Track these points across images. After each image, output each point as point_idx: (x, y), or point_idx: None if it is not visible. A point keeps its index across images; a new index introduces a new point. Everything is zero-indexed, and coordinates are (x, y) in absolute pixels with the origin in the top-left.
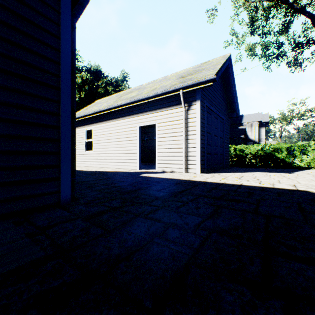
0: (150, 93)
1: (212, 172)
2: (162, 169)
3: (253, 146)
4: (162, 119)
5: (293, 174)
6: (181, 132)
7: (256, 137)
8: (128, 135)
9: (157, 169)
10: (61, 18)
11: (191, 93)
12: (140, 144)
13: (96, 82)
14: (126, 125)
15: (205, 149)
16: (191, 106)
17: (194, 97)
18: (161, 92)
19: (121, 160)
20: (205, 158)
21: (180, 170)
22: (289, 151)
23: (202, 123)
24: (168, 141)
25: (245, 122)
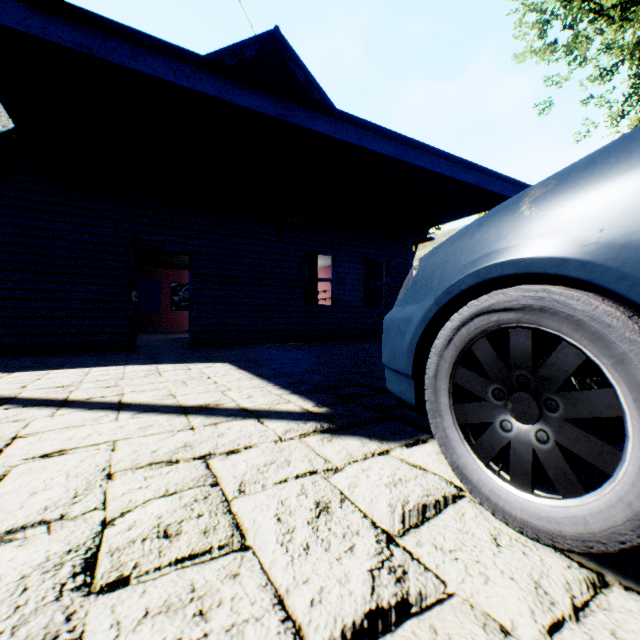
0: None
1: None
2: None
3: None
4: None
5: None
6: None
7: None
8: None
9: None
10: (410, 266)
11: None
12: None
13: None
14: None
15: None
16: None
17: None
18: None
19: None
20: None
21: None
22: None
23: None
24: None
25: None
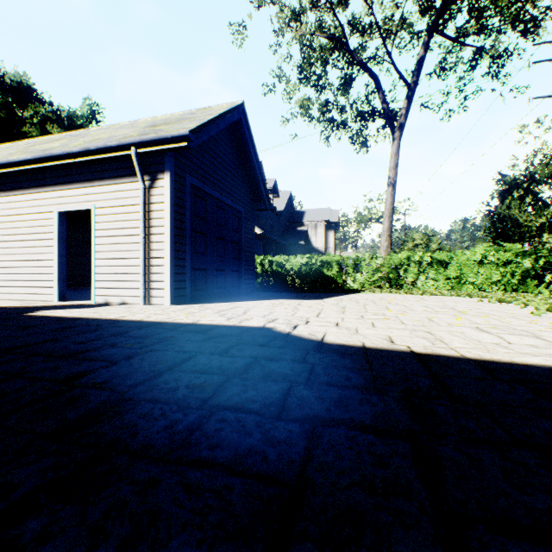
0: (81, 145)
1: (203, 301)
2: (105, 298)
3: (296, 259)
4: (104, 200)
5: (318, 301)
6: (139, 227)
7: (323, 245)
8: (35, 228)
9: (96, 298)
10: None
11: (157, 156)
12: (63, 248)
13: (19, 111)
14: (31, 208)
15: (188, 262)
16: (156, 180)
17: (162, 165)
18: (96, 146)
19: (20, 282)
20: (190, 277)
21: (137, 299)
22: (341, 266)
23: (179, 214)
24: (116, 245)
25: (308, 220)
